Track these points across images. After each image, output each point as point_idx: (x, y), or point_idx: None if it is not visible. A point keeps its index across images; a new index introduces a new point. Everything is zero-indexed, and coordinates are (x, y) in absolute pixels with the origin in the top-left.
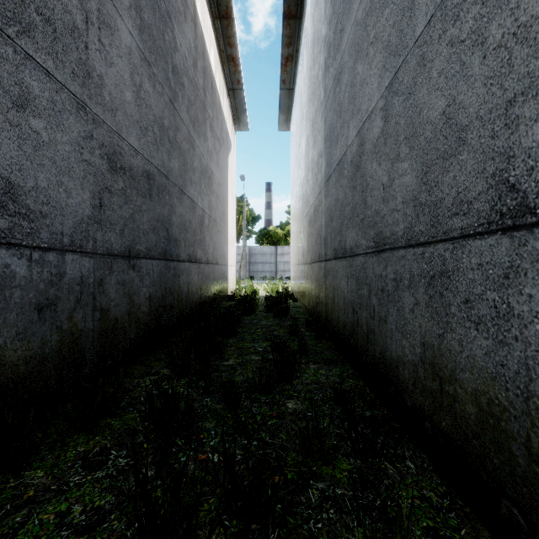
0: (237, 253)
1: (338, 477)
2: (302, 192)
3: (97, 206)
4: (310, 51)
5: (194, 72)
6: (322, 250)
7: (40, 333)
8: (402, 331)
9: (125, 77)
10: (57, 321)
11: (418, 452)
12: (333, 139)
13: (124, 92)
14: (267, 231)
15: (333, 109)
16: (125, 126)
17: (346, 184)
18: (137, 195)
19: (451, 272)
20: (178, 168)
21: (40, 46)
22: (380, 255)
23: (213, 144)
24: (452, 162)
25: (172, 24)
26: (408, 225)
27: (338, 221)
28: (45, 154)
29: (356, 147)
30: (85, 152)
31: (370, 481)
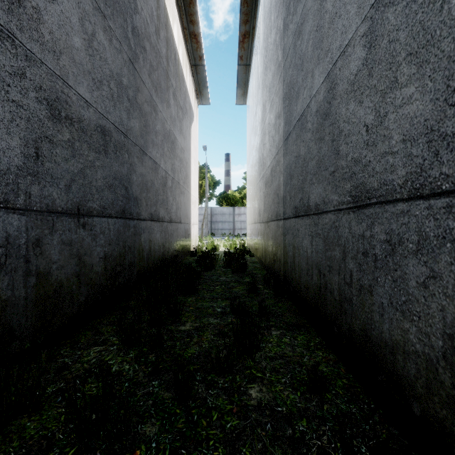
0: (201, 213)
1: None
2: (259, 156)
3: (31, 156)
4: (266, 21)
5: (157, 39)
6: (280, 209)
7: None
8: (402, 309)
9: (72, 21)
10: None
11: None
12: (292, 95)
13: (71, 36)
14: (226, 194)
15: (293, 64)
16: (72, 73)
17: (310, 138)
18: (89, 150)
19: None
20: (139, 129)
21: None
22: (361, 211)
23: (176, 112)
24: None
25: None
26: (414, 169)
27: (299, 178)
28: None
29: (324, 94)
30: (13, 91)
31: None
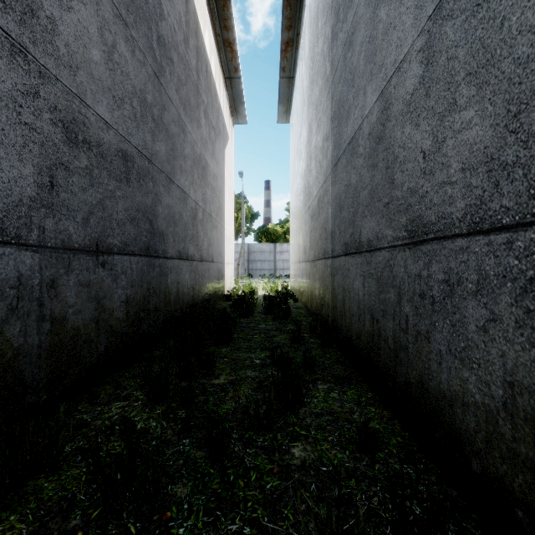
0: (236, 250)
1: None
2: (304, 184)
3: (45, 186)
4: (313, 28)
5: (186, 49)
6: (329, 245)
7: None
8: (461, 357)
9: (90, 31)
10: None
11: None
12: (342, 115)
13: (89, 48)
14: (266, 228)
15: (343, 79)
16: (90, 91)
17: (362, 164)
18: (109, 178)
19: None
20: (166, 153)
21: None
22: (417, 248)
23: (208, 133)
24: None
25: None
26: (474, 201)
27: (349, 209)
28: None
29: (377, 114)
30: (25, 113)
31: None
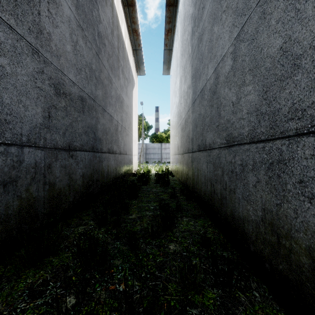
0: (139, 147)
1: (206, 305)
2: (177, 111)
3: (46, 117)
4: (182, 25)
5: (112, 37)
6: (190, 146)
7: (5, 200)
8: (247, 199)
9: (66, 36)
10: (18, 192)
11: (260, 284)
12: (197, 76)
13: (65, 45)
14: (156, 134)
15: (198, 57)
16: (66, 67)
17: (206, 104)
18: (74, 111)
19: (287, 160)
20: (102, 95)
21: (4, 9)
22: (230, 148)
23: (123, 82)
24: (288, 82)
25: (97, 6)
26: (251, 128)
27: (200, 127)
28: (9, 81)
29: (213, 80)
30: (38, 82)
31: (229, 307)
